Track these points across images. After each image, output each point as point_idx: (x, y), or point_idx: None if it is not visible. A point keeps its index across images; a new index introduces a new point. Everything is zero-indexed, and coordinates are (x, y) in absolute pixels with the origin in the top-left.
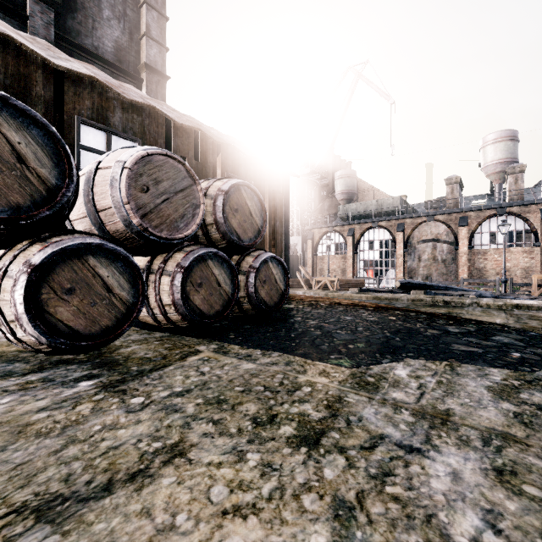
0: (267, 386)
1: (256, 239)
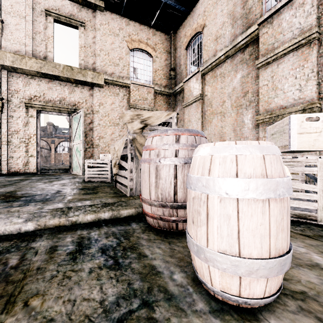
0: None
1: None
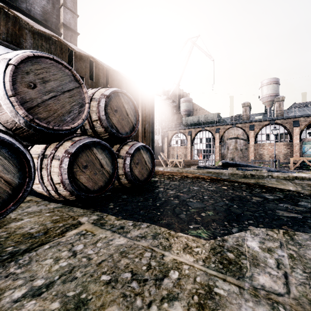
0: (134, 272)
1: (131, 132)
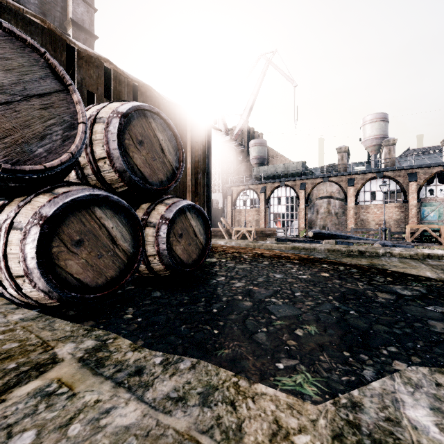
0: None
1: (169, 182)
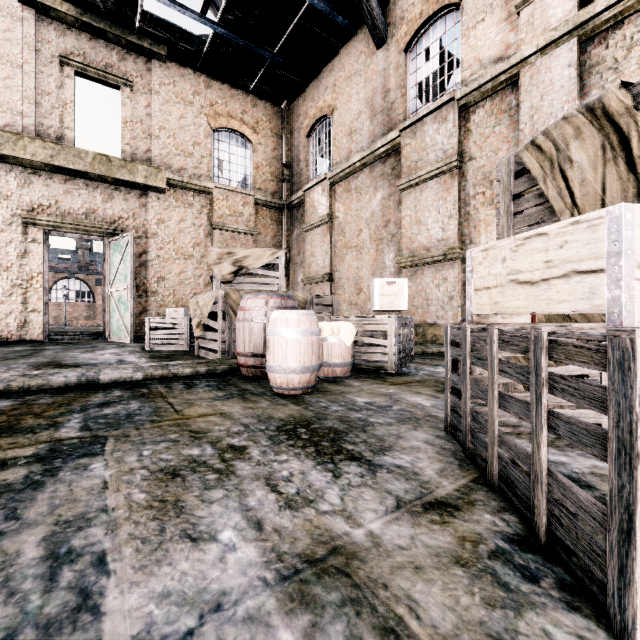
0: None
1: None
